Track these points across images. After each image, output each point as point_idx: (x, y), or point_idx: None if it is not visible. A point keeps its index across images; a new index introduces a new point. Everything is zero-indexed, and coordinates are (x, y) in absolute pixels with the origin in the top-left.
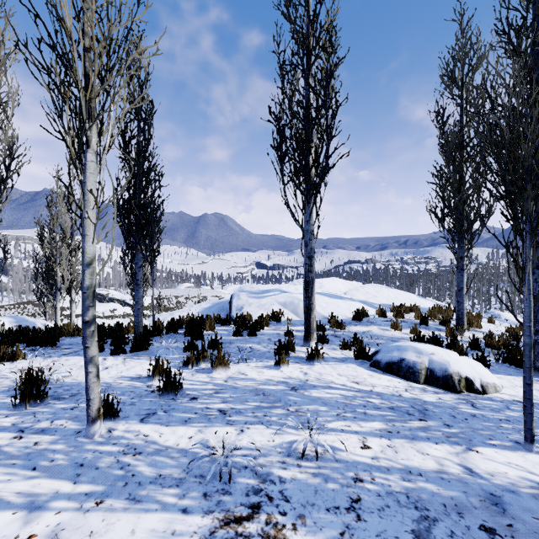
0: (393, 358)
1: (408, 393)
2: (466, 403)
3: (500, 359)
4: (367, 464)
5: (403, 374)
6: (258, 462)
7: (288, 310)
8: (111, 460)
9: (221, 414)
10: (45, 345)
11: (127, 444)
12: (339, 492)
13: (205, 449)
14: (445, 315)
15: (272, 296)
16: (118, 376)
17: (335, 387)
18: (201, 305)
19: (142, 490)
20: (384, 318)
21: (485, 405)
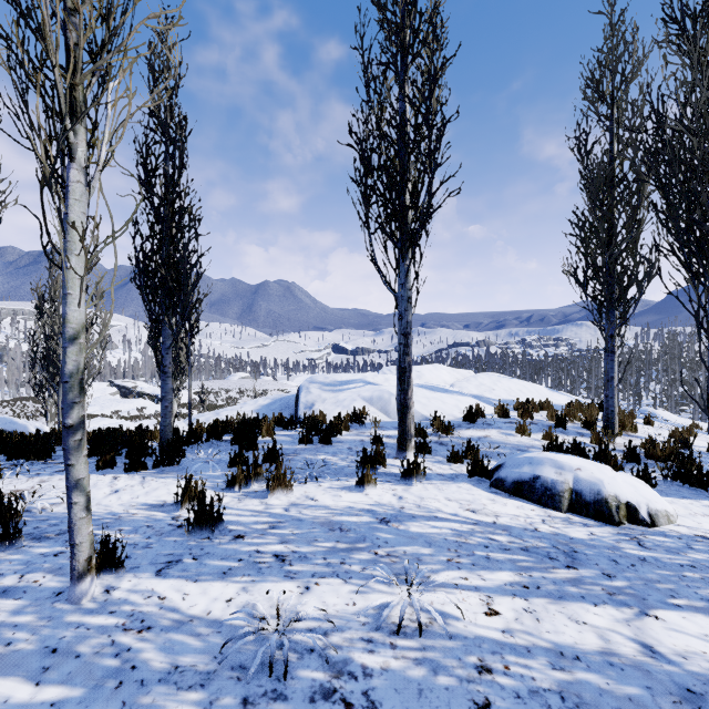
0: (523, 475)
1: (547, 526)
2: (631, 541)
3: (669, 475)
4: (496, 641)
5: (538, 498)
6: (330, 641)
7: (375, 408)
8: (102, 641)
9: (278, 562)
10: (33, 458)
11: (131, 612)
12: (457, 691)
13: (250, 620)
14: (588, 414)
15: (354, 389)
16: (132, 504)
17: (443, 518)
18: (258, 401)
19: (145, 695)
20: (506, 419)
21: (657, 543)
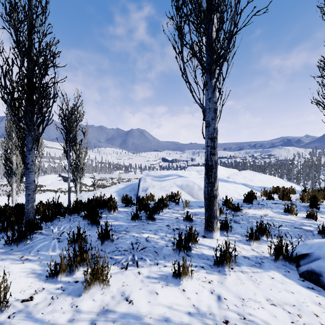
0: None
1: None
2: None
3: None
4: None
5: None
6: None
7: (184, 191)
8: None
9: None
10: None
11: None
12: None
13: None
14: None
15: (171, 180)
16: None
17: None
18: (118, 186)
19: None
20: (272, 200)
21: None
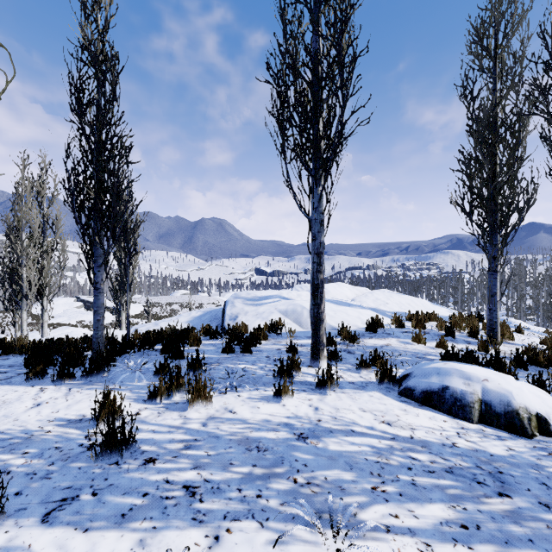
0: (432, 385)
1: (464, 441)
2: (550, 457)
3: None
4: None
5: (448, 408)
6: None
7: (290, 319)
8: None
9: (187, 496)
10: None
11: None
12: None
13: None
14: (472, 325)
15: (271, 304)
16: (50, 419)
17: (360, 433)
18: (191, 313)
19: None
20: (402, 329)
21: None
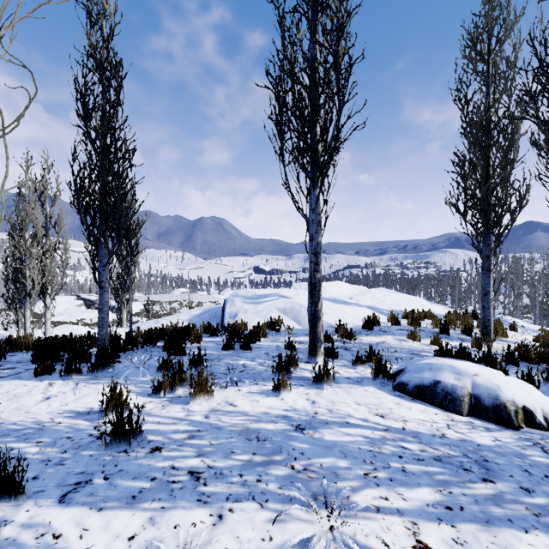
0: (424, 380)
1: (453, 432)
2: (534, 447)
3: (548, 377)
4: None
5: (439, 402)
6: None
7: (288, 317)
8: None
9: (192, 481)
10: None
11: None
12: None
13: None
14: (466, 322)
15: (270, 302)
16: (60, 411)
17: (355, 424)
18: (191, 311)
19: None
20: (398, 326)
21: None
